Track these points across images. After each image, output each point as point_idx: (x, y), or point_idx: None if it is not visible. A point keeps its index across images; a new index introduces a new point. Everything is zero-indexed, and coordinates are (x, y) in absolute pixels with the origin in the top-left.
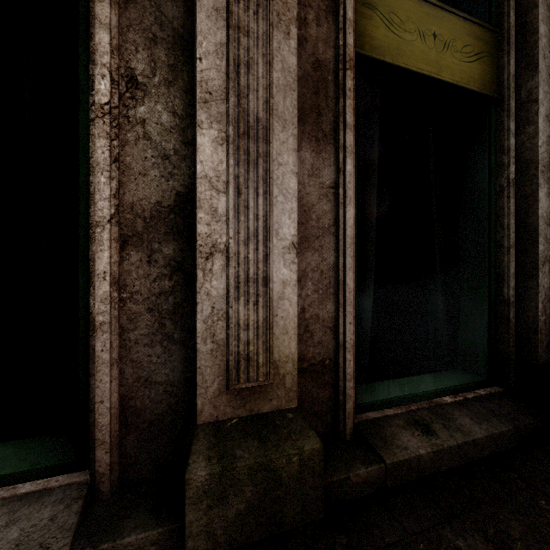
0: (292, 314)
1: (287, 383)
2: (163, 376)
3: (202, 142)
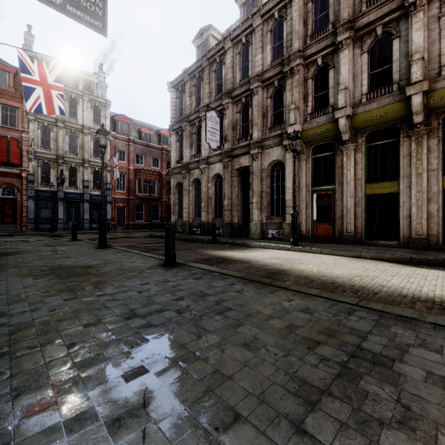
0: (426, 227)
1: (425, 235)
2: (408, 233)
3: (412, 209)
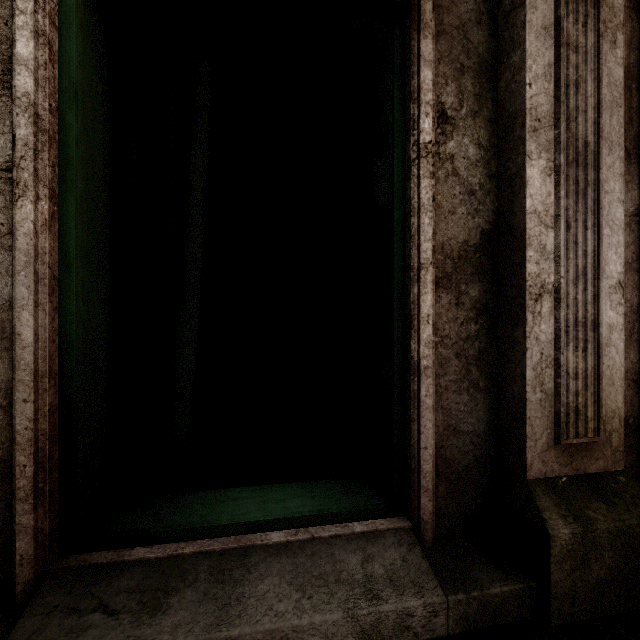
0: (618, 363)
1: (613, 442)
2: (469, 426)
3: (531, 174)
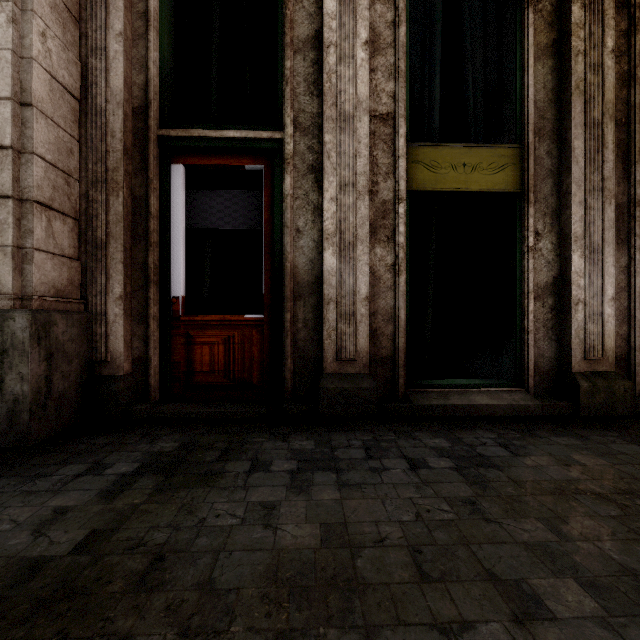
0: (612, 329)
1: (610, 360)
2: (548, 354)
3: (574, 258)
